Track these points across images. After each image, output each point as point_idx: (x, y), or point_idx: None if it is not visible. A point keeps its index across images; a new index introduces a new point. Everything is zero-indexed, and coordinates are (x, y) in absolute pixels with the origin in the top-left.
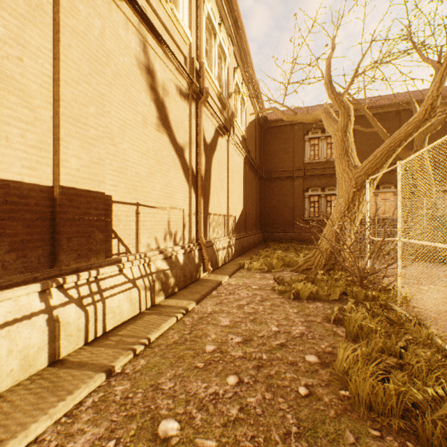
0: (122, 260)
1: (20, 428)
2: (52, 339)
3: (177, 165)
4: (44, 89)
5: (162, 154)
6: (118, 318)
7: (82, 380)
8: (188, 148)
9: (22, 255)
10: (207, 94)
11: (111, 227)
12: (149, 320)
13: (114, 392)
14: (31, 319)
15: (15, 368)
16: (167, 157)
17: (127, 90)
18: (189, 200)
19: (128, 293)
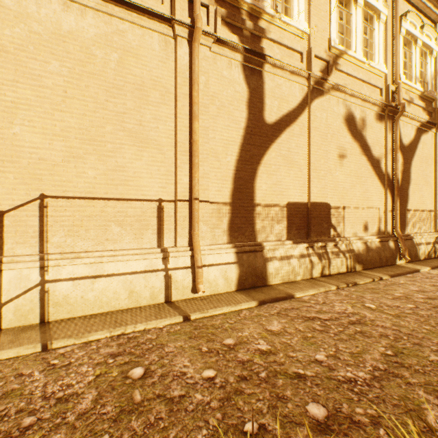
0: (336, 240)
1: (310, 289)
2: (310, 268)
3: (372, 175)
4: (304, 160)
5: (360, 170)
6: (335, 270)
7: (325, 285)
8: (383, 158)
9: (298, 232)
10: (403, 109)
11: (329, 221)
12: (353, 276)
13: (340, 293)
14: (304, 257)
15: (300, 273)
16: (364, 172)
17: (338, 140)
18: (384, 200)
19: (340, 258)
